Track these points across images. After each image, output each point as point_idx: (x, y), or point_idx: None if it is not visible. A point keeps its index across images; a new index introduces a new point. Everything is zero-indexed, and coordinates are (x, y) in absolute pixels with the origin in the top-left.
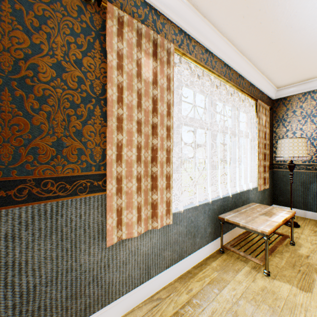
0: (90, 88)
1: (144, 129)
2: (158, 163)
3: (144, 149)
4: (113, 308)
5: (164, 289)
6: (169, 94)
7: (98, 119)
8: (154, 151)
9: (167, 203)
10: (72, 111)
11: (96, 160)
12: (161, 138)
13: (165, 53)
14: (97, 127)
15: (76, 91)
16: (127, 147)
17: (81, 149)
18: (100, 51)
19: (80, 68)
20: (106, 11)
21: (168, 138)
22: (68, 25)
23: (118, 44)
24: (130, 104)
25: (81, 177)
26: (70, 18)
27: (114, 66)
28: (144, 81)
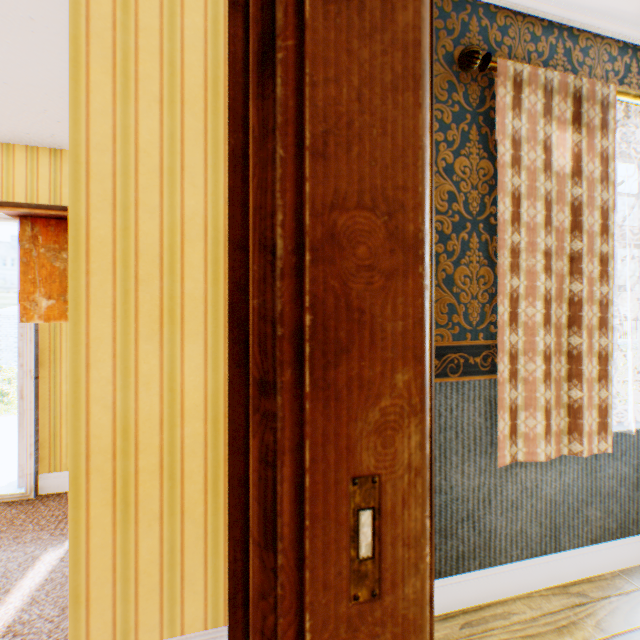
0: (463, 206)
1: (555, 265)
2: (583, 328)
3: (554, 302)
4: (496, 577)
5: (589, 582)
6: (605, 189)
7: (474, 254)
8: (573, 305)
9: (599, 409)
10: (440, 246)
11: (471, 322)
12: (588, 279)
13: (597, 110)
14: (473, 268)
15: (445, 216)
16: (524, 300)
17: (452, 305)
18: (476, 142)
19: (450, 178)
20: (492, 73)
21: (602, 280)
22: (435, 117)
23: (512, 123)
24: (530, 222)
25: (451, 349)
26: (438, 105)
27: (506, 162)
28: (555, 175)
